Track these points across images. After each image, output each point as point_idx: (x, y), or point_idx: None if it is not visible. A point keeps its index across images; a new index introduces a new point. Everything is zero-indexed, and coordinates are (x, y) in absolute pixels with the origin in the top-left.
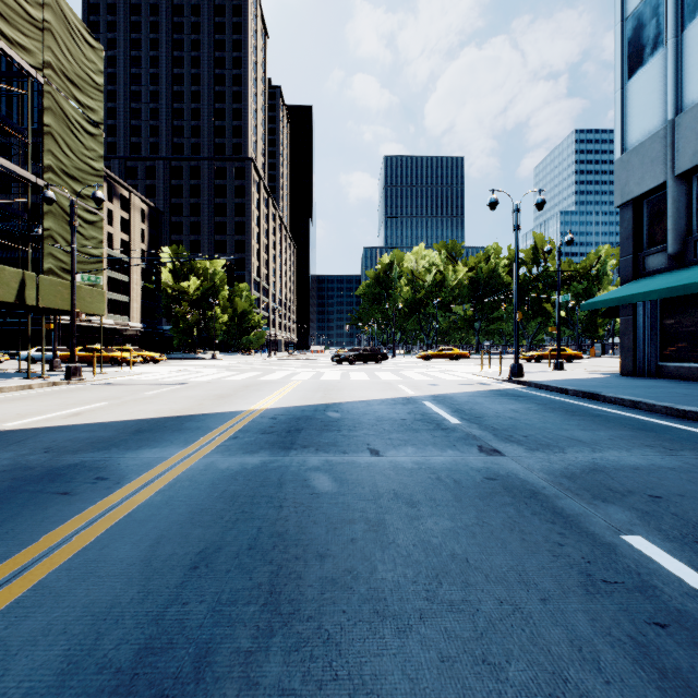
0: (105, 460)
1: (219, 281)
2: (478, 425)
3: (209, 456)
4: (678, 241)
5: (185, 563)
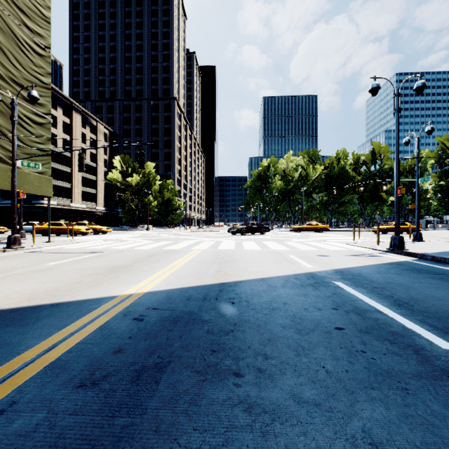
0: None
1: (152, 178)
2: None
3: None
4: None
5: None
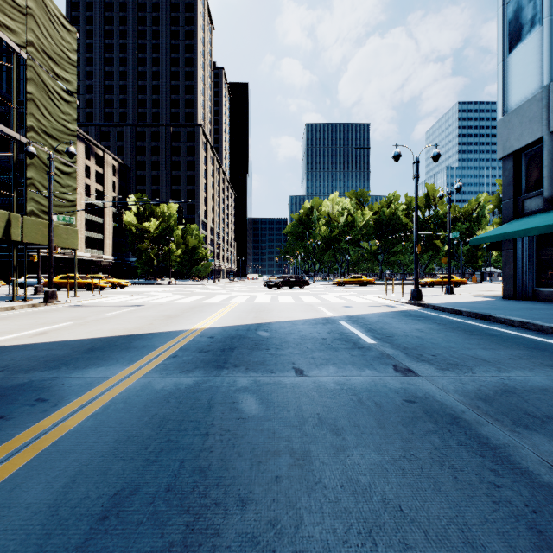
0: (51, 380)
1: (174, 222)
2: (390, 344)
3: (148, 375)
4: (552, 186)
5: (95, 511)
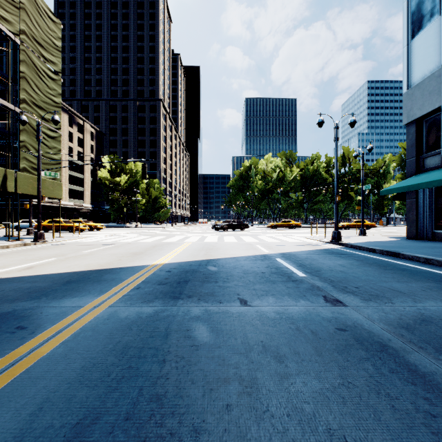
0: (32, 309)
1: (140, 178)
2: (318, 278)
3: (115, 305)
4: None
5: (57, 441)
